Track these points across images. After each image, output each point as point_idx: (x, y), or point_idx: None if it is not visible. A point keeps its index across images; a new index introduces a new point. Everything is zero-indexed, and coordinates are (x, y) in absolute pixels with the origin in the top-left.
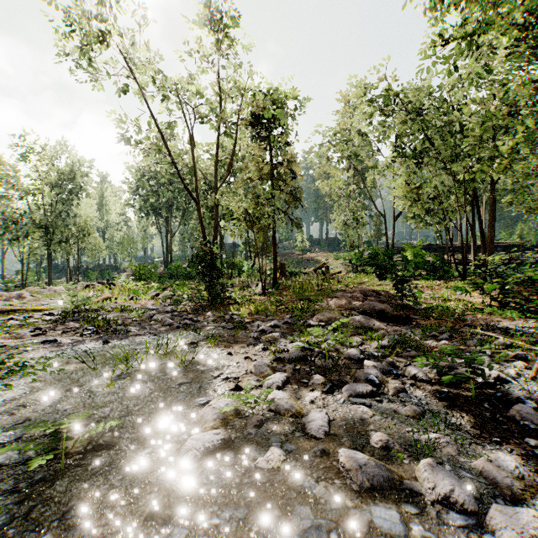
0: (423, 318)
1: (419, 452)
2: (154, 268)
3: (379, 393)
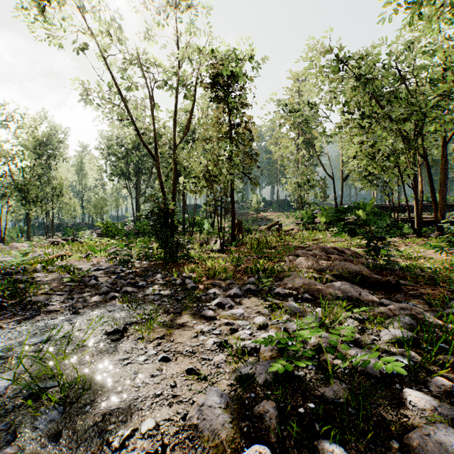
0: (411, 283)
1: None
2: (121, 226)
3: None
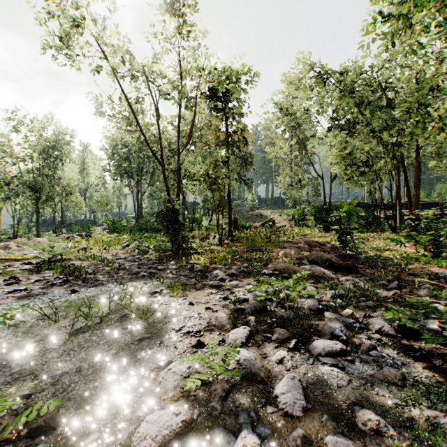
0: (367, 267)
1: (419, 438)
2: (126, 222)
3: (348, 351)
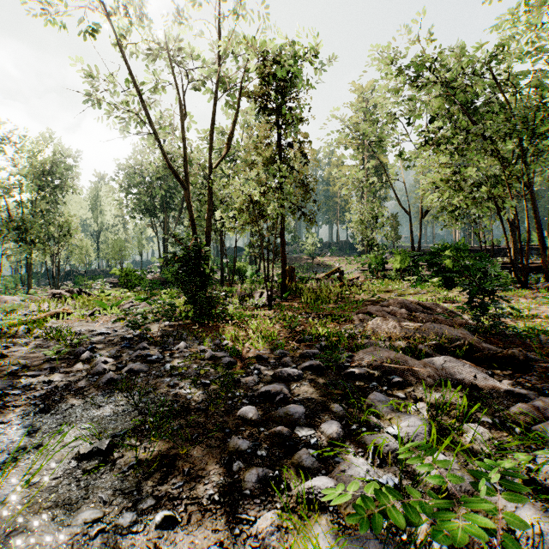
0: (542, 357)
1: None
2: (143, 273)
3: None
